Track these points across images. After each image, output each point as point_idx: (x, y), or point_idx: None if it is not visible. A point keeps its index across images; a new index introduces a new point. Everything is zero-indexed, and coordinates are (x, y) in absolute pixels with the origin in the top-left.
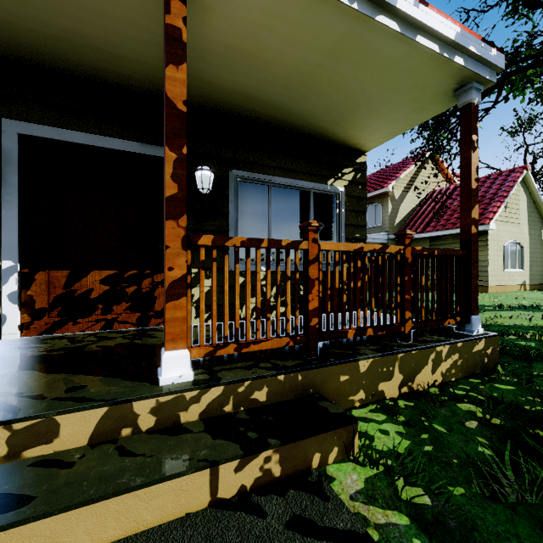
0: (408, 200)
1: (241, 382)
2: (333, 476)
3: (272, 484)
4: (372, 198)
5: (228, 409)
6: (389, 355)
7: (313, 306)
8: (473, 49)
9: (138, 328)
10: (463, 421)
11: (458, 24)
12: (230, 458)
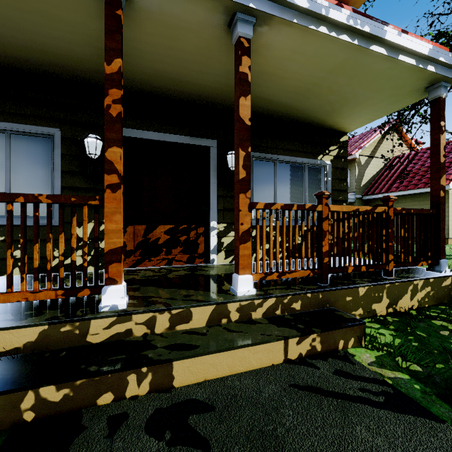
0: (373, 165)
1: (285, 296)
2: (353, 354)
3: (317, 355)
4: None
5: (278, 313)
6: (379, 284)
7: (325, 249)
8: (442, 59)
9: (188, 265)
10: (438, 330)
11: (431, 42)
12: (294, 336)
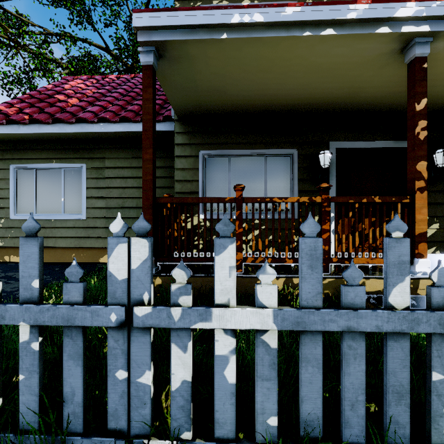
0: None
1: None
2: None
3: None
4: None
5: None
6: None
7: None
8: None
9: None
10: None
11: None
12: None
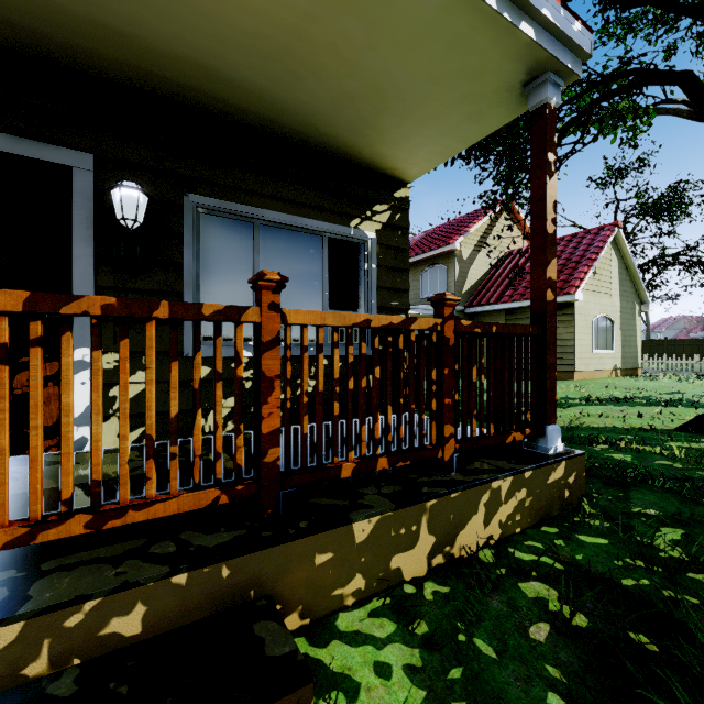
0: (479, 262)
1: (74, 605)
2: None
3: None
4: (435, 258)
5: (37, 670)
6: (411, 505)
7: (271, 427)
8: (547, 14)
9: None
10: (526, 624)
11: None
12: None
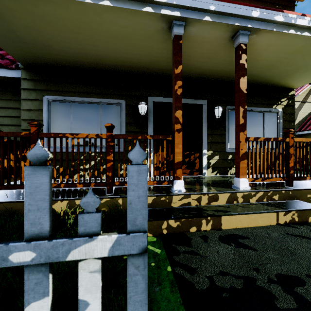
0: (305, 108)
1: (269, 191)
2: None
3: (295, 223)
4: None
5: (264, 200)
6: None
7: (291, 165)
8: None
9: (190, 176)
10: None
11: None
12: (282, 211)
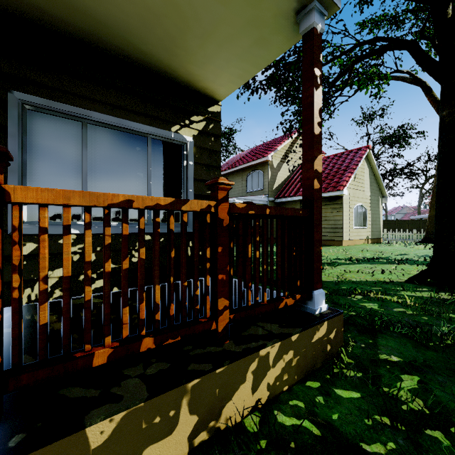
0: (284, 169)
1: None
2: None
3: None
4: (256, 166)
5: None
6: (168, 390)
7: None
8: None
9: None
10: None
11: None
12: None
